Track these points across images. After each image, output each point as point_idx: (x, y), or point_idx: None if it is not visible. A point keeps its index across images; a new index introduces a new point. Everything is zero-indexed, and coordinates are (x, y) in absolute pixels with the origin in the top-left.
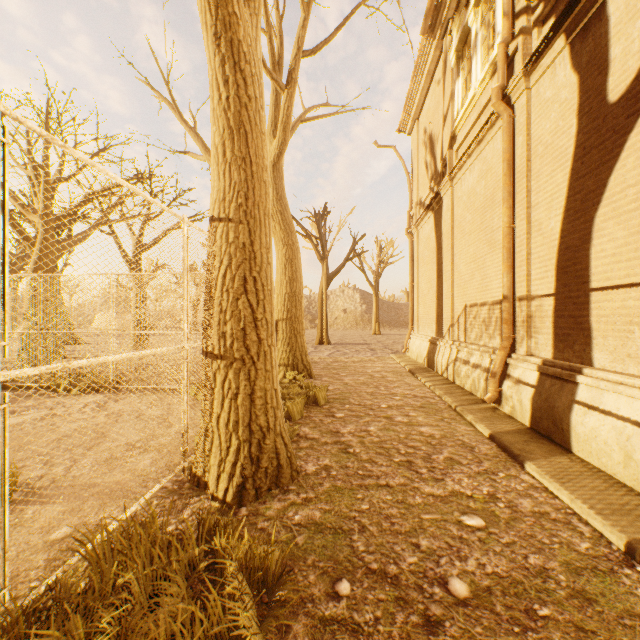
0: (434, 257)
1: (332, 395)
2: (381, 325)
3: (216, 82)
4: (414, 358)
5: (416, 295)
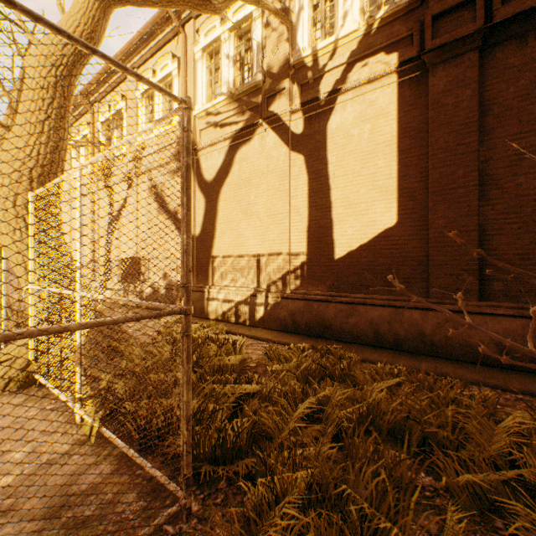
0: None
1: None
2: None
3: None
4: None
5: None
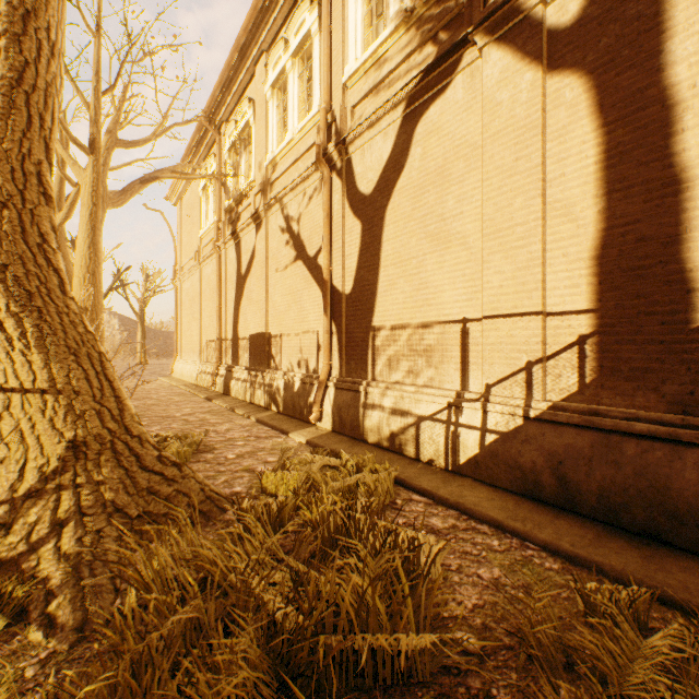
0: (192, 307)
1: None
2: (147, 355)
3: (86, 258)
4: (178, 377)
5: (180, 331)
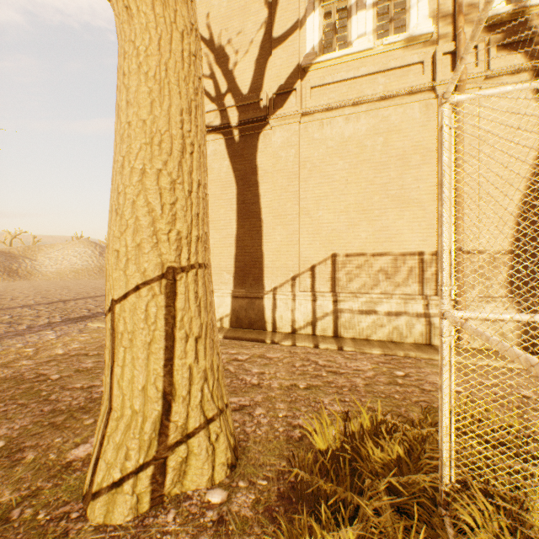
0: (229, 193)
1: (404, 416)
2: None
3: None
4: None
5: None
